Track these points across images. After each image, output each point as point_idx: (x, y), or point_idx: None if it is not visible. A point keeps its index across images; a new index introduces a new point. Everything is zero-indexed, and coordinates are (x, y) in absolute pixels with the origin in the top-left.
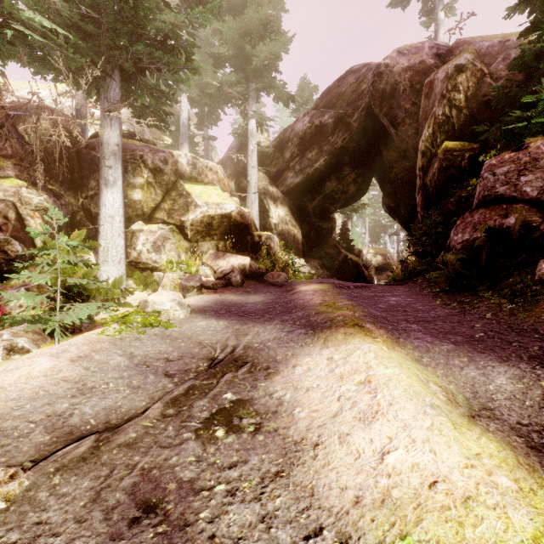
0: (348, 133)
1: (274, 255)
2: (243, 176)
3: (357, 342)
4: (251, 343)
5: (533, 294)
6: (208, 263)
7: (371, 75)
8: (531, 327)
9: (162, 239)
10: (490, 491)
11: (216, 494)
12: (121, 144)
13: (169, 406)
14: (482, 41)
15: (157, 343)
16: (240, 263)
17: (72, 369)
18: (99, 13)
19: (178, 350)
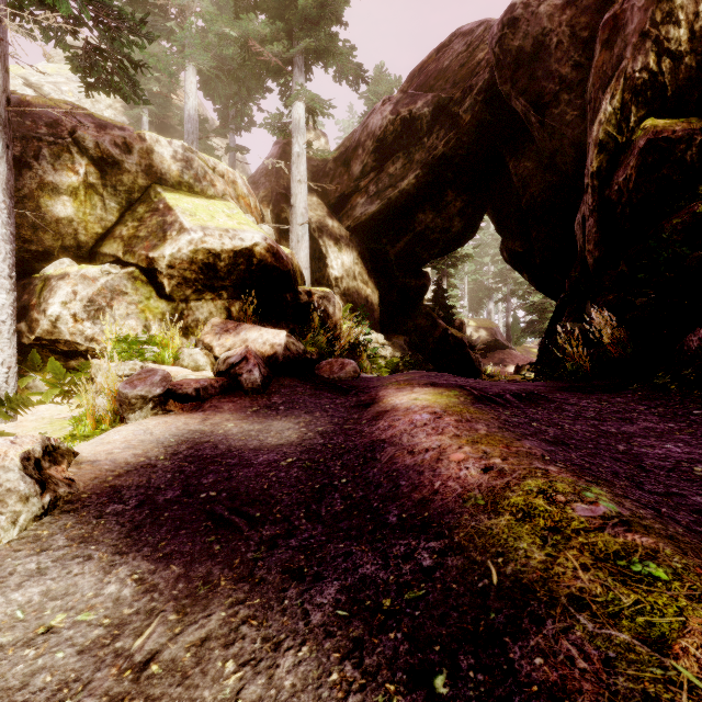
0: (455, 131)
1: (334, 327)
2: (286, 201)
3: None
4: None
5: None
6: (205, 343)
7: (498, 25)
8: None
9: (110, 293)
10: None
11: None
12: (6, 87)
13: None
14: None
15: None
16: (266, 343)
17: None
18: None
19: None
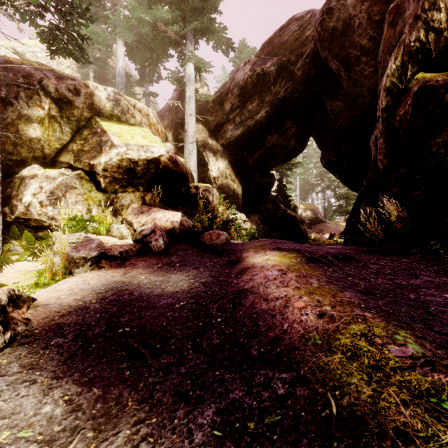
0: (291, 82)
1: (212, 210)
2: (181, 128)
3: None
4: None
5: None
6: (128, 220)
7: (320, 13)
8: None
9: (64, 188)
10: None
11: None
12: None
13: None
14: None
15: None
16: (168, 220)
17: None
18: None
19: None
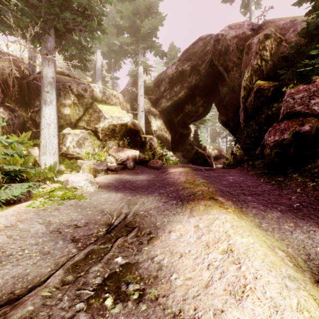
0: (199, 76)
1: (154, 149)
2: (135, 101)
3: (215, 213)
4: (138, 211)
5: None
6: (112, 154)
7: (213, 40)
8: None
9: (83, 139)
10: None
11: None
12: (56, 77)
13: (69, 272)
14: (279, 20)
15: (71, 212)
16: (132, 155)
17: None
18: None
19: (85, 217)
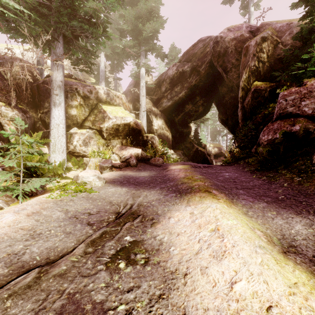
0: (199, 76)
1: (155, 148)
2: (137, 101)
3: (208, 203)
4: (142, 202)
5: (312, 172)
6: (116, 153)
7: (212, 42)
8: (313, 192)
9: (89, 138)
10: (309, 314)
11: (118, 313)
12: (64, 81)
13: (89, 246)
14: (276, 23)
15: (84, 203)
16: (135, 153)
17: (27, 221)
18: (50, 1)
19: (96, 207)
